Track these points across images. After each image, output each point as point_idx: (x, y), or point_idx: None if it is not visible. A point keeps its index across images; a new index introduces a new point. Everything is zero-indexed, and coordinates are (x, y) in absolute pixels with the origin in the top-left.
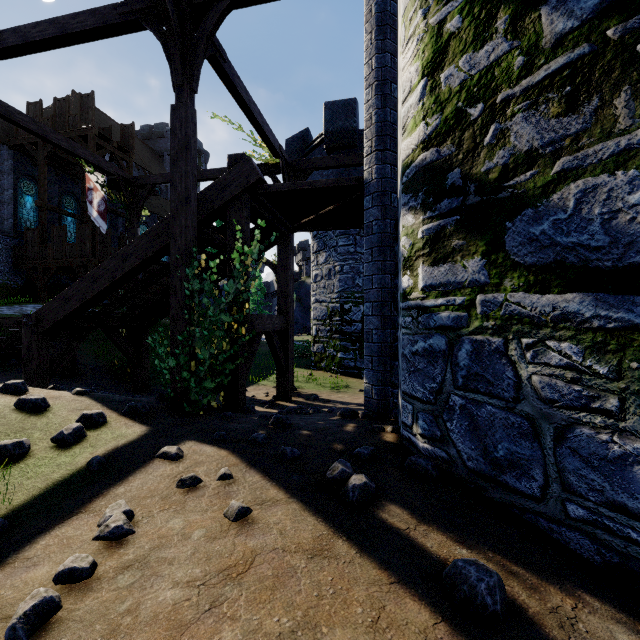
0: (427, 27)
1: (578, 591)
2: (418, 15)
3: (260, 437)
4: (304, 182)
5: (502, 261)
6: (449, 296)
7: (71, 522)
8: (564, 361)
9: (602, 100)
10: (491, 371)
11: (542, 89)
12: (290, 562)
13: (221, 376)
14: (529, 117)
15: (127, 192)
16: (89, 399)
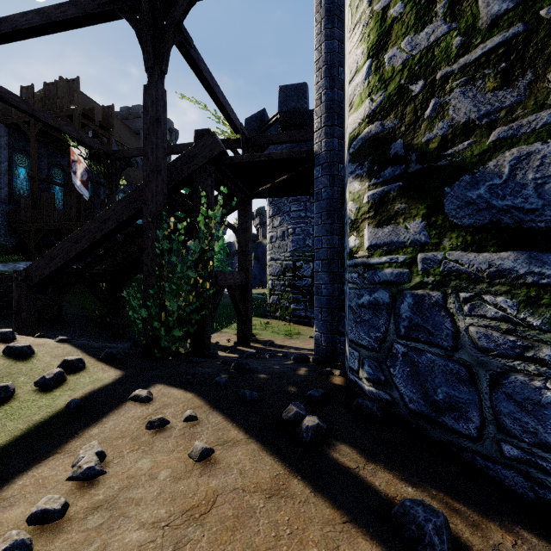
0: (372, 13)
1: (516, 527)
2: (364, 3)
3: (222, 381)
4: (261, 154)
5: (441, 223)
6: (392, 254)
7: (47, 462)
8: (499, 314)
9: (535, 74)
10: (431, 322)
11: (479, 66)
12: (249, 502)
13: (188, 325)
14: (466, 92)
15: (107, 164)
16: (70, 346)
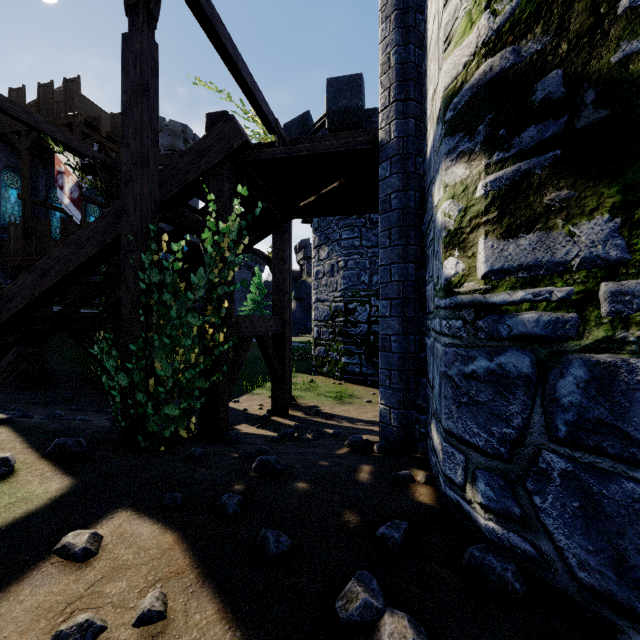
0: None
1: None
2: None
3: (231, 504)
4: (302, 146)
5: None
6: (538, 286)
7: None
8: None
9: None
10: (635, 420)
11: None
12: None
13: (188, 399)
14: None
15: (104, 177)
16: (8, 431)
